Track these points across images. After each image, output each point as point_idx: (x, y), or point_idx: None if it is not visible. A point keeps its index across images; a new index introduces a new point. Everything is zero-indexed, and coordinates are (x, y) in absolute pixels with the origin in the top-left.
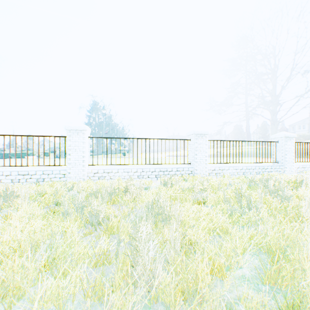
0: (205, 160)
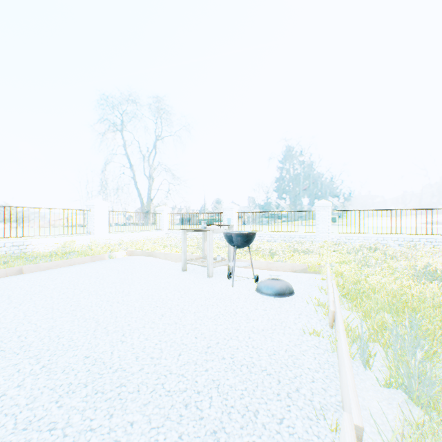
0: None
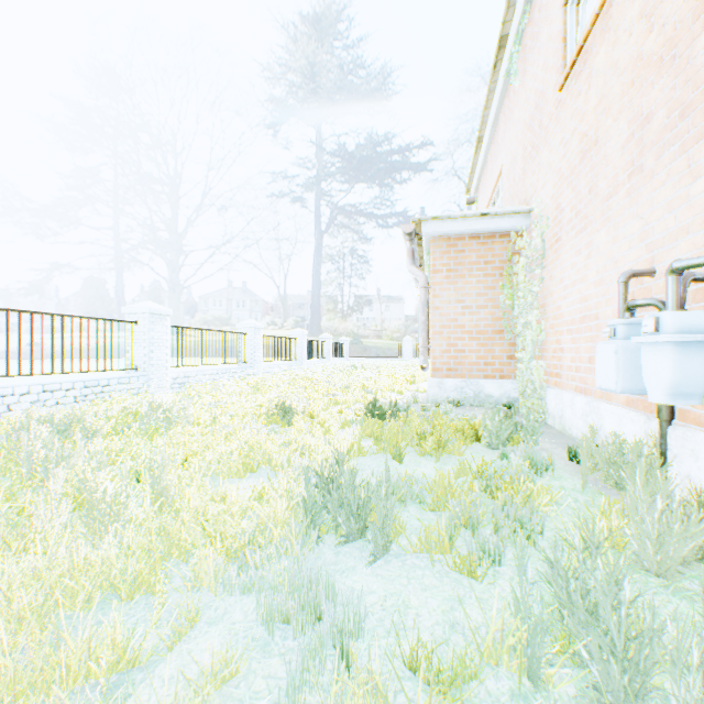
0: None
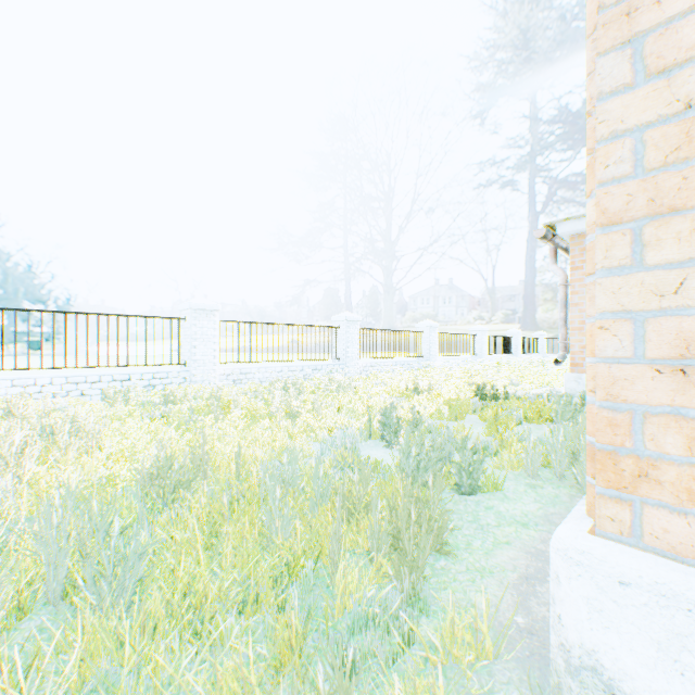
0: (214, 357)
